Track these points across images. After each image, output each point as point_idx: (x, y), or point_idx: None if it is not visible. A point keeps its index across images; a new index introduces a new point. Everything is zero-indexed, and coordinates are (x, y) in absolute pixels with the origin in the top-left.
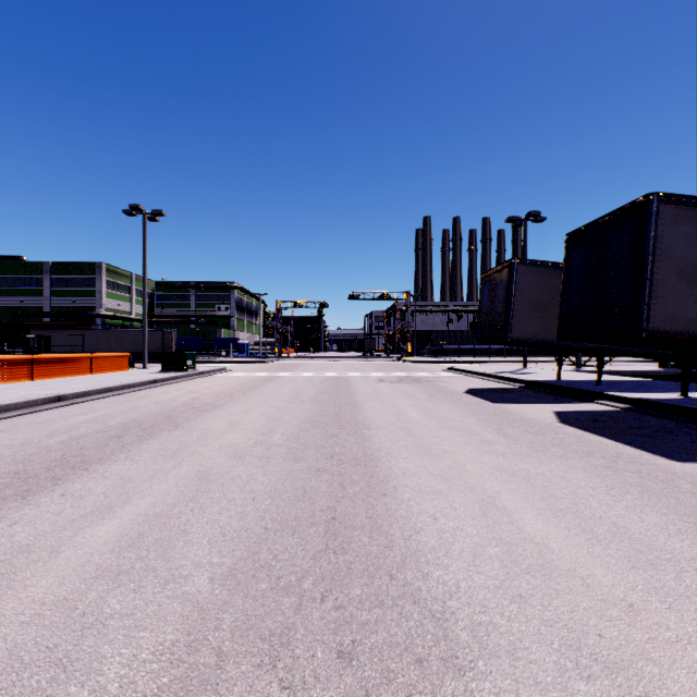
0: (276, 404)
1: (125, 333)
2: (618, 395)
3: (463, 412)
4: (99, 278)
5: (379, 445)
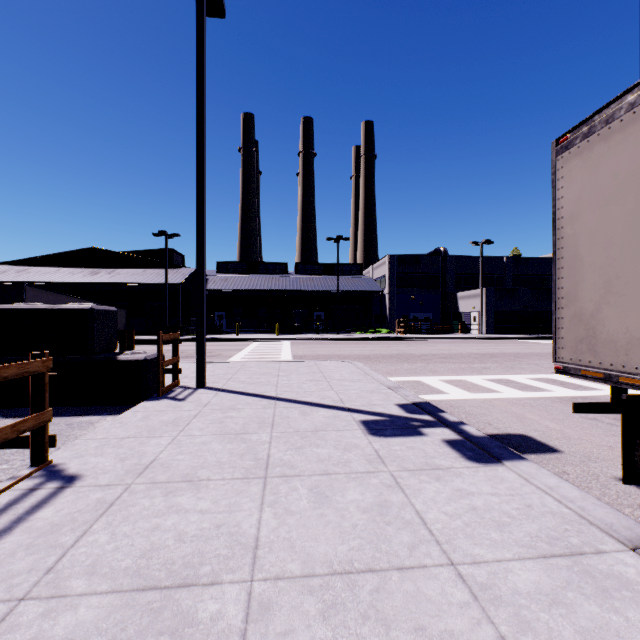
0: None
1: None
2: None
3: None
4: None
5: None
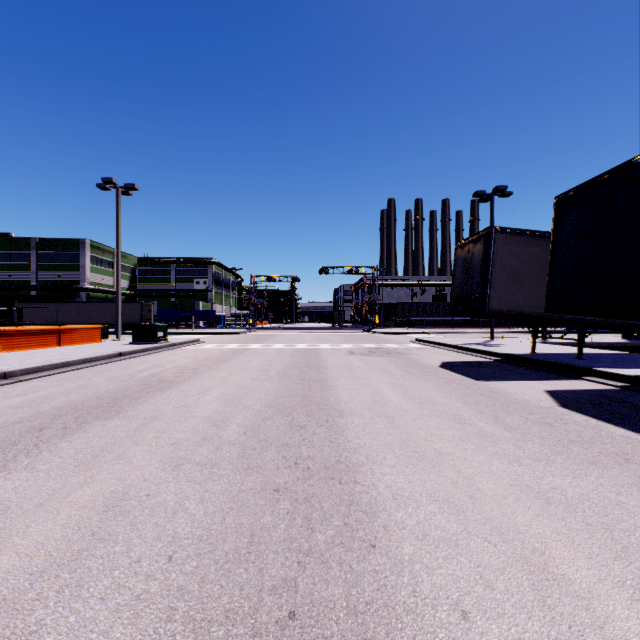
0: (240, 381)
1: (106, 306)
2: (610, 372)
3: (445, 391)
4: (83, 253)
5: (356, 443)
